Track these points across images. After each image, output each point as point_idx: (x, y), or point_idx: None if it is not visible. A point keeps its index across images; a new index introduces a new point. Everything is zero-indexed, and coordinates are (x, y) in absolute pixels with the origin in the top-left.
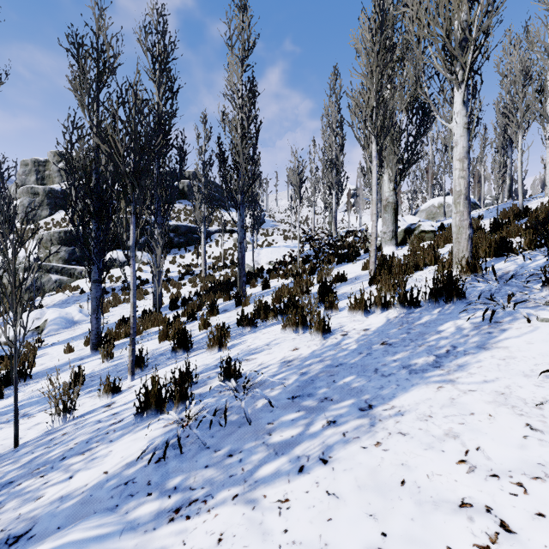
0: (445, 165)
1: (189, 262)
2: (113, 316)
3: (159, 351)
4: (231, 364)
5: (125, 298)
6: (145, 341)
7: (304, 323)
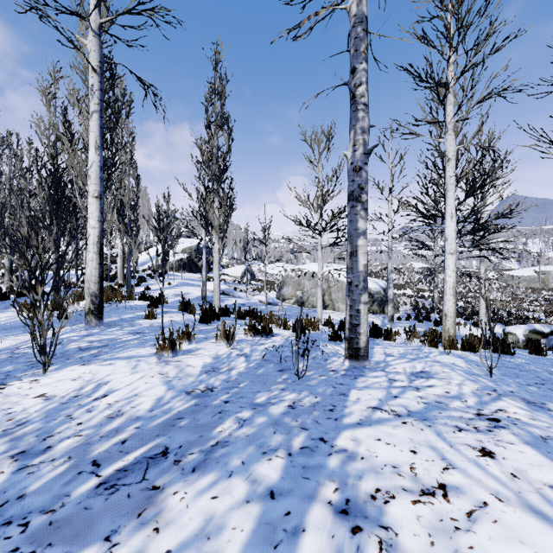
0: None
1: None
2: None
3: None
4: None
5: None
6: None
7: None
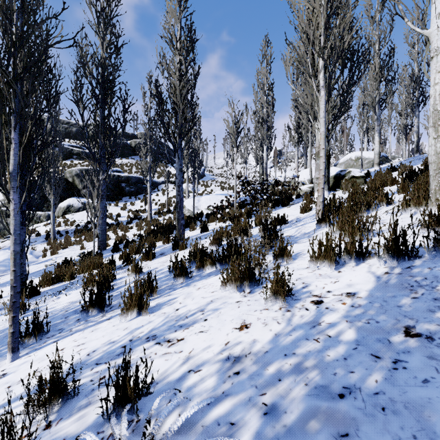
0: (362, 123)
1: (138, 208)
2: (61, 257)
3: (77, 305)
4: (126, 377)
5: (76, 240)
6: (71, 289)
7: (251, 278)
